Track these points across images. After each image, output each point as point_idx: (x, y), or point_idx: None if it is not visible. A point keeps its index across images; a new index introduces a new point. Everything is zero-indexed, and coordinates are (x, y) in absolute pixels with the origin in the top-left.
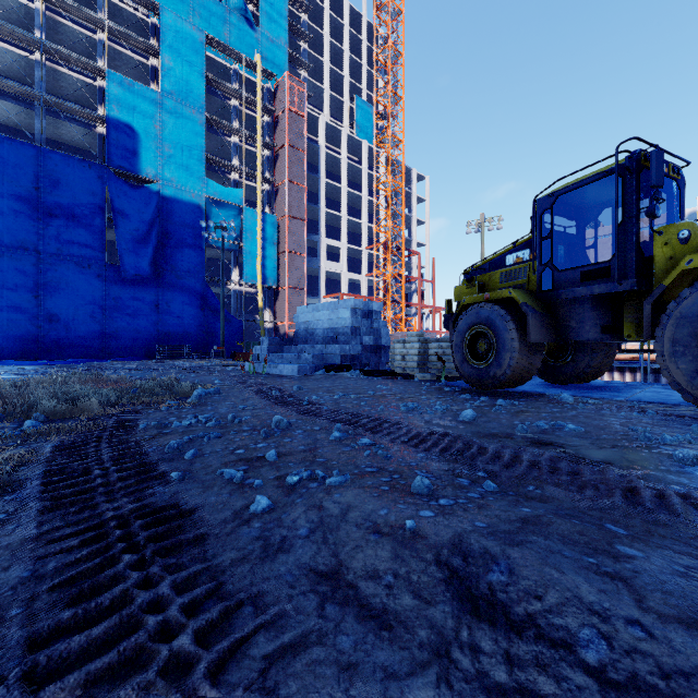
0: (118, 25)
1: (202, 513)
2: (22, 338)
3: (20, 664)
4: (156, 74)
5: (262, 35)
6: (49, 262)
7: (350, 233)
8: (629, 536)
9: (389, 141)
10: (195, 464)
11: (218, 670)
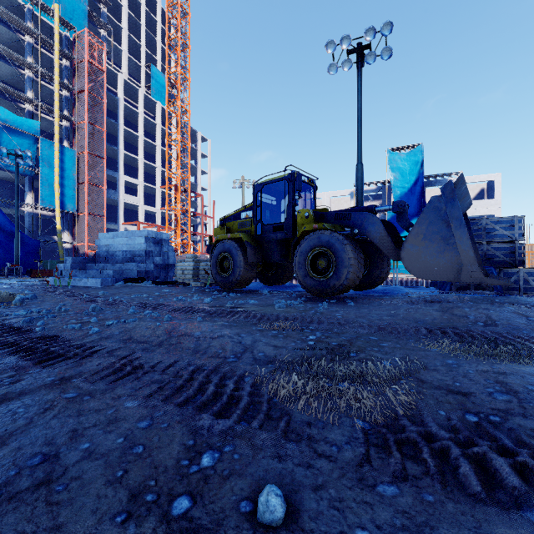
0: None
1: (64, 337)
2: None
3: (18, 362)
4: None
5: None
6: None
7: (147, 174)
8: (235, 324)
9: (179, 109)
10: (47, 326)
11: (93, 354)
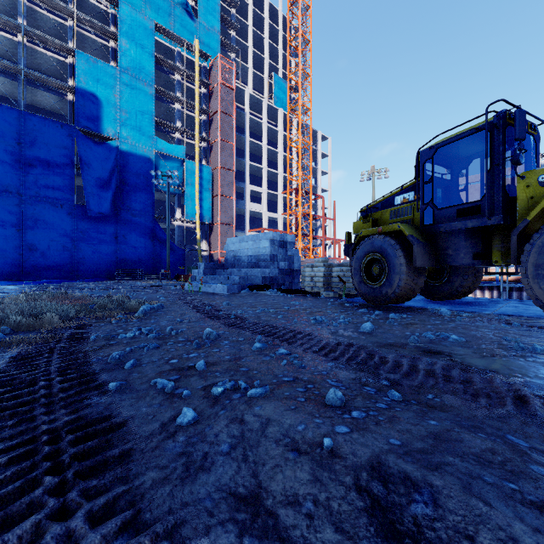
0: (84, 14)
1: (132, 425)
2: (7, 263)
3: None
4: (115, 54)
5: (200, 24)
6: (29, 202)
7: (269, 181)
8: (532, 448)
9: (300, 109)
10: (133, 373)
11: None
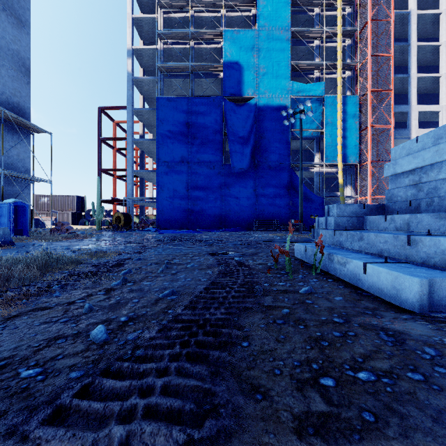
0: None
1: None
2: (181, 216)
3: None
4: (255, 20)
5: None
6: (193, 168)
7: None
8: None
9: None
10: None
11: None
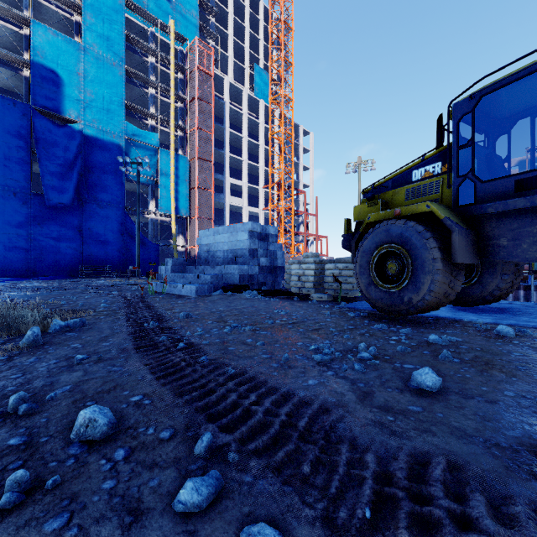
0: None
1: None
2: None
3: None
4: (80, 29)
5: (176, 6)
6: None
7: (250, 175)
8: None
9: (282, 98)
10: None
11: None
